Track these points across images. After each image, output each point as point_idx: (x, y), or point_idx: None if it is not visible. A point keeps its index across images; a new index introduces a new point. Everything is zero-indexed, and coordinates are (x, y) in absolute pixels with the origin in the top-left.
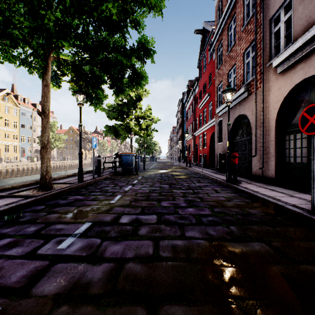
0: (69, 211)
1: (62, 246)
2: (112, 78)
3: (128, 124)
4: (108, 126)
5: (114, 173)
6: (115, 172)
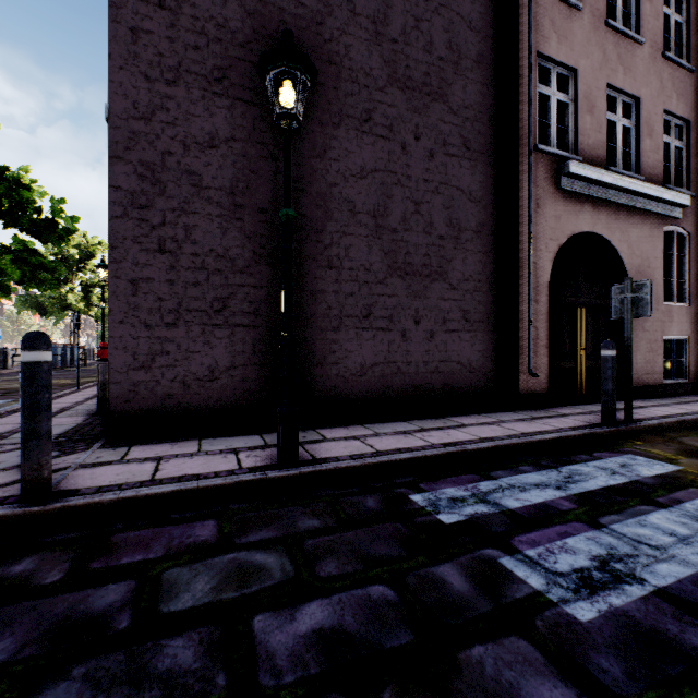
0: None
1: None
2: (21, 281)
3: (65, 296)
4: (24, 297)
5: None
6: None
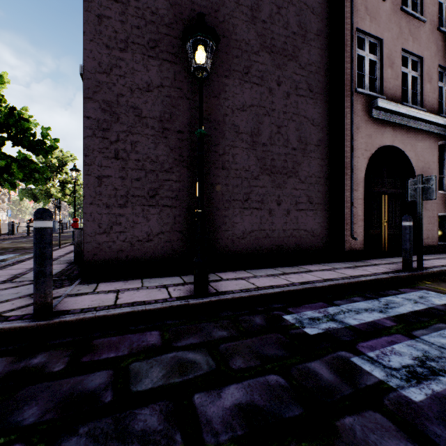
0: (0, 241)
1: (3, 243)
2: (23, 179)
3: (49, 189)
4: (24, 190)
5: (28, 234)
6: (29, 234)
